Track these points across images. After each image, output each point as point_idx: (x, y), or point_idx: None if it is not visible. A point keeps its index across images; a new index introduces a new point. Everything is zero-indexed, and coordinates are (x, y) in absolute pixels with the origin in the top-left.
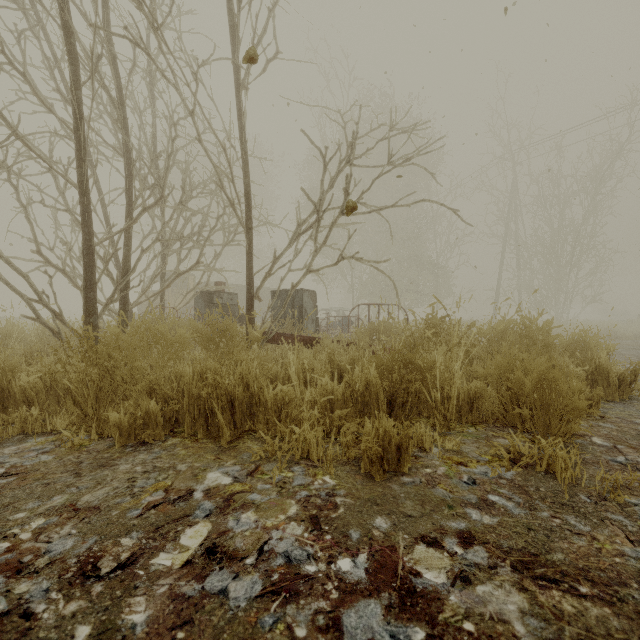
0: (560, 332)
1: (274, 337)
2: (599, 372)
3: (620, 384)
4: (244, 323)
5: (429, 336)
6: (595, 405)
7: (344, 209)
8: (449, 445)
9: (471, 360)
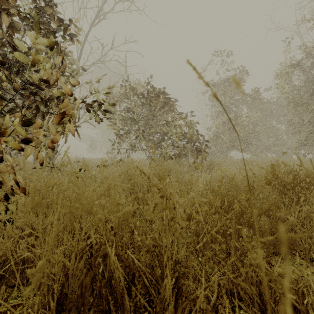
0: None
1: None
2: None
3: None
4: None
5: None
6: None
7: None
8: None
9: None
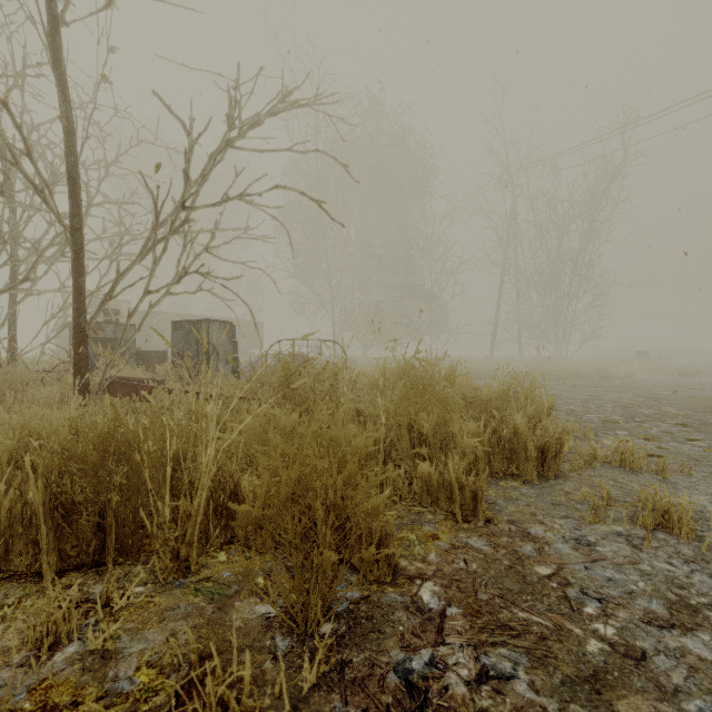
0: (550, 371)
1: (113, 387)
2: (518, 439)
3: (545, 456)
4: (148, 363)
5: (276, 390)
6: (479, 502)
7: (185, 200)
8: (96, 640)
9: (362, 421)
